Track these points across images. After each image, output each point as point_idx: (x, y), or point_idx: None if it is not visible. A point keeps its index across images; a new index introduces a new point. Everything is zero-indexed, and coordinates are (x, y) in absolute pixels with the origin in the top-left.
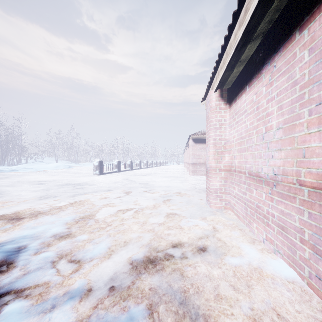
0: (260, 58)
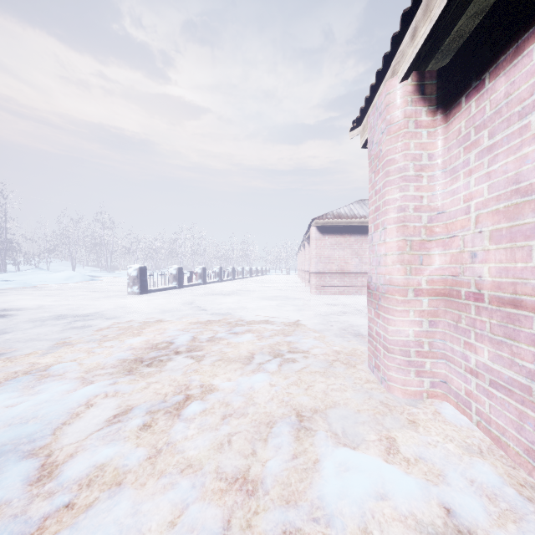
0: None
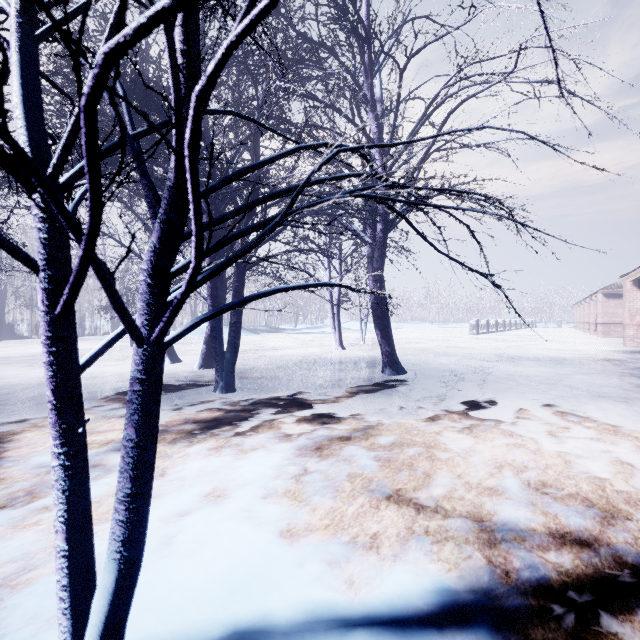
0: None
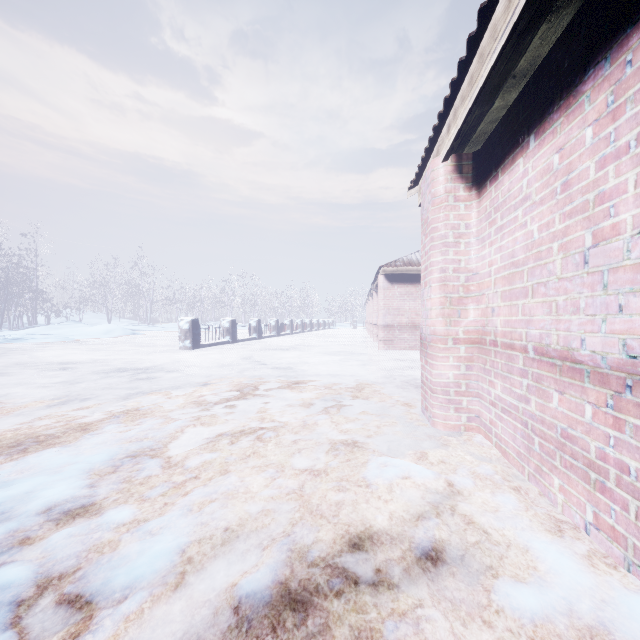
0: (576, 54)
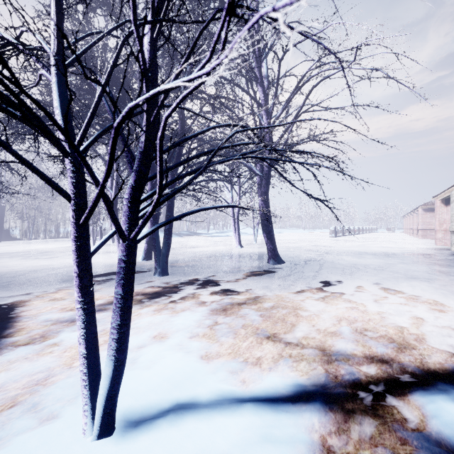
0: None
